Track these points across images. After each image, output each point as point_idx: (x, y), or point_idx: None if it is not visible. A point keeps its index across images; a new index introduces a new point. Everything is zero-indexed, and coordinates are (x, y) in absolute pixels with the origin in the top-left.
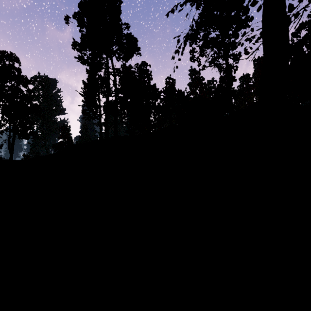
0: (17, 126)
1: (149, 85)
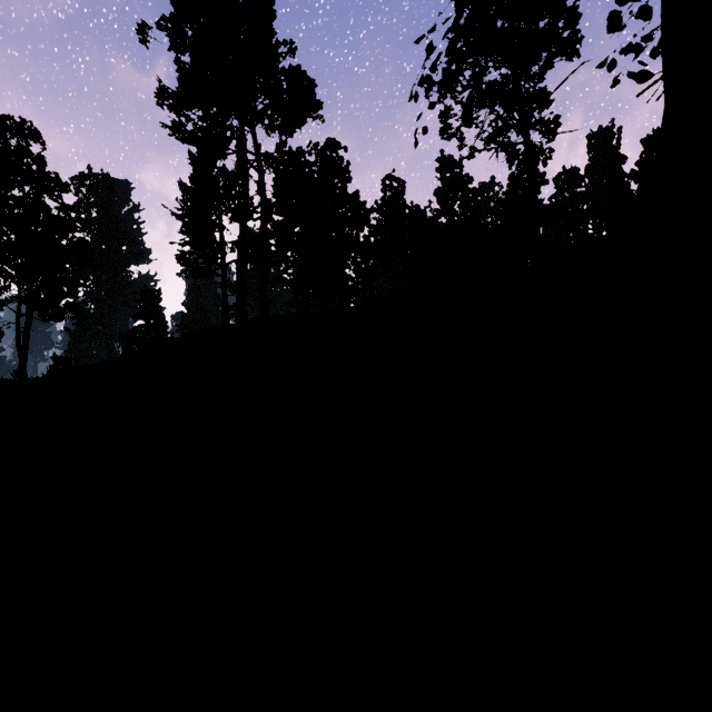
0: (36, 290)
1: (345, 195)
